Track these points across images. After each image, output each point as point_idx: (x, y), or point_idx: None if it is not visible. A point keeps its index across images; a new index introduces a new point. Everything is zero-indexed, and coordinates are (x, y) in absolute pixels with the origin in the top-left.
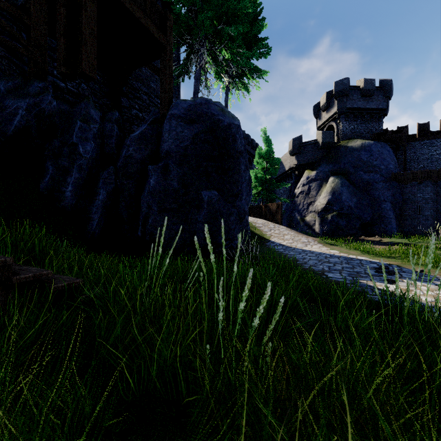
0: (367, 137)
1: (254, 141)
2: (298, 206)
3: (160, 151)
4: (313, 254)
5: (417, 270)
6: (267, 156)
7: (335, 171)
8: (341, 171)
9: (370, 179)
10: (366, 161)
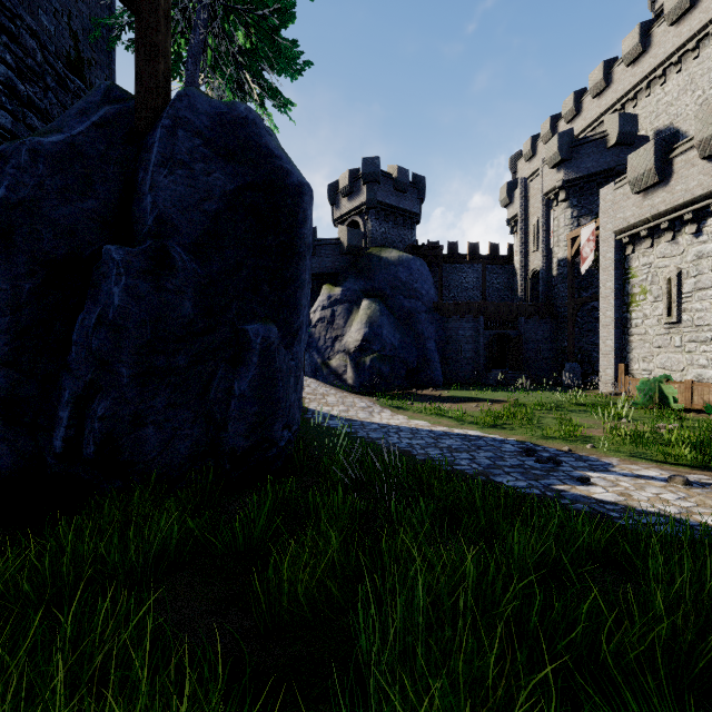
0: (400, 248)
1: None
2: (318, 342)
3: (140, 209)
4: (408, 433)
5: (562, 449)
6: None
7: (369, 292)
8: (376, 293)
9: (412, 307)
10: (405, 282)
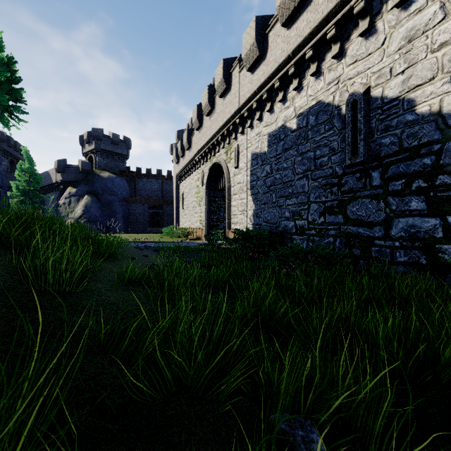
0: (116, 170)
1: (19, 144)
2: (61, 214)
3: None
4: None
5: None
6: (30, 171)
7: (90, 191)
8: (94, 192)
9: (111, 199)
10: (110, 188)
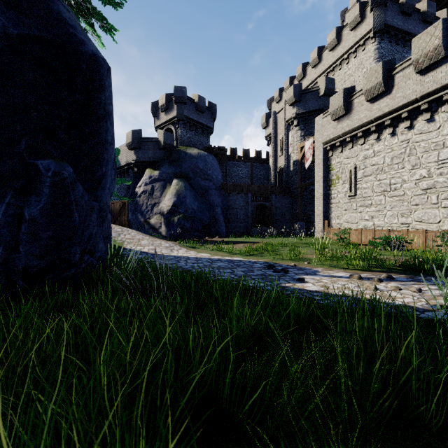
0: (200, 148)
1: None
2: (141, 207)
3: None
4: (193, 260)
5: (290, 265)
6: None
7: (178, 174)
8: (183, 175)
9: (206, 186)
10: (202, 169)
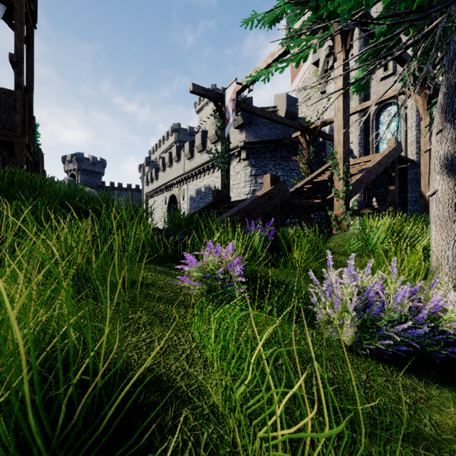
0: (94, 185)
1: None
2: None
3: None
4: None
5: None
6: None
7: None
8: None
9: None
10: None
